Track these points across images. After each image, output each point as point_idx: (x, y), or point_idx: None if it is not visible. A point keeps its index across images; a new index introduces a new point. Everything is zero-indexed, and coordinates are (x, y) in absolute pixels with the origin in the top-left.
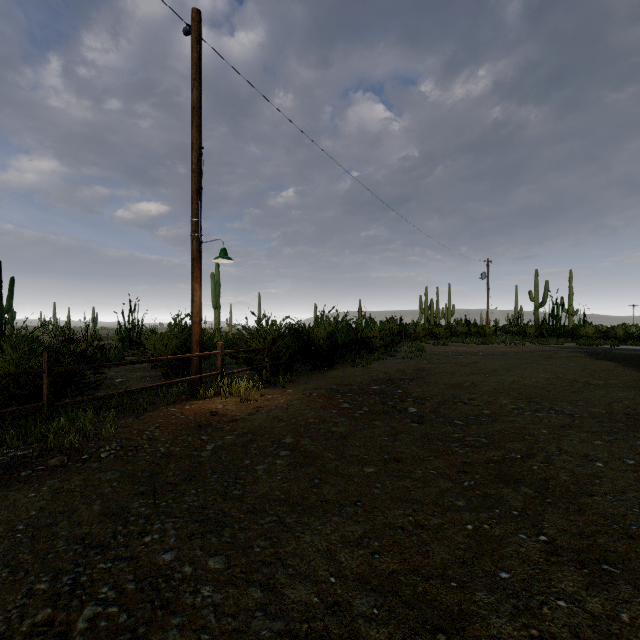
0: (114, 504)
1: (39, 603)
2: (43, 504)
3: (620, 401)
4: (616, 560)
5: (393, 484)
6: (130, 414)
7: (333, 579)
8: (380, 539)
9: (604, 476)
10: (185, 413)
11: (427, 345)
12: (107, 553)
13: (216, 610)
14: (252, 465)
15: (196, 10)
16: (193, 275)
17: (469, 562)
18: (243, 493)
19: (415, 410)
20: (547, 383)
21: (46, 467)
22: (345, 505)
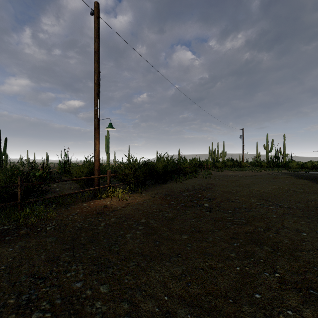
0: (52, 255)
1: (9, 311)
2: (15, 255)
3: (312, 200)
4: (317, 287)
5: (197, 244)
6: (63, 207)
7: (166, 298)
8: (191, 275)
9: (307, 240)
10: (91, 206)
11: (213, 171)
12: (47, 282)
13: (103, 316)
14: (124, 234)
15: (96, 2)
16: (95, 136)
17: (238, 288)
18: (119, 249)
19: (207, 205)
20: (274, 191)
21: (18, 235)
22: (172, 256)
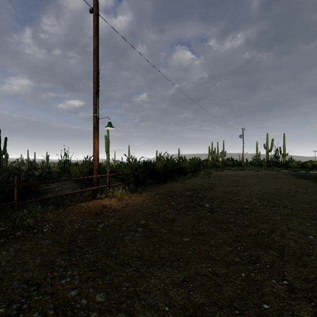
0: (47, 259)
1: None
2: (9, 258)
3: (315, 201)
4: None
5: (199, 248)
6: (61, 207)
7: (167, 308)
8: (193, 282)
9: (314, 244)
10: (89, 207)
11: (213, 171)
12: (40, 290)
13: None
14: (123, 236)
15: None
16: (94, 135)
17: (244, 297)
18: (117, 253)
19: (209, 205)
20: (276, 191)
21: (14, 237)
22: (173, 260)
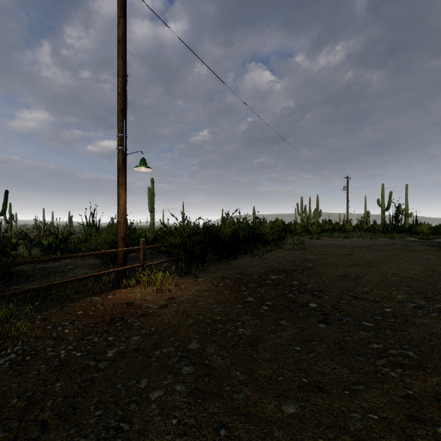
0: None
1: None
2: None
3: None
4: None
5: None
6: (57, 304)
7: None
8: None
9: None
10: (105, 304)
11: (305, 239)
12: None
13: None
14: (147, 390)
15: None
16: (119, 182)
17: None
18: None
19: (316, 305)
20: (425, 275)
21: None
22: None
